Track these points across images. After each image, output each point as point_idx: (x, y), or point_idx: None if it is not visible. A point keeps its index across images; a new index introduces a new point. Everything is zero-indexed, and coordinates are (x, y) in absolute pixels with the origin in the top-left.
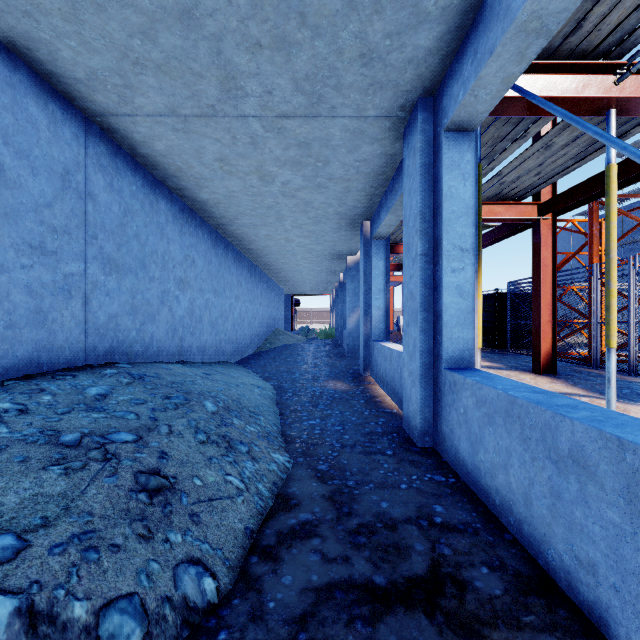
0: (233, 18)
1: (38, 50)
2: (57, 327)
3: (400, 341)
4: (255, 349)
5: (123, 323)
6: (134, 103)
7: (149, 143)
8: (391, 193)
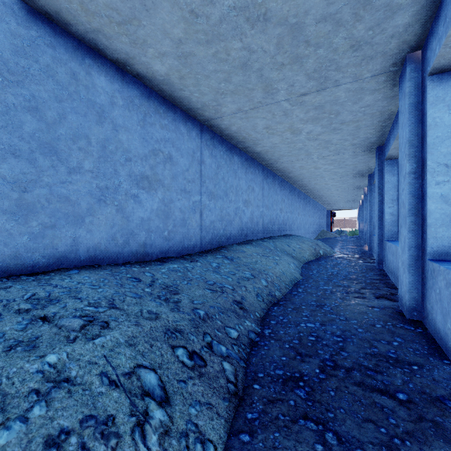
0: (326, 174)
1: (289, 179)
2: (287, 226)
3: None
4: (314, 238)
5: (291, 225)
6: (300, 181)
7: (299, 183)
8: None
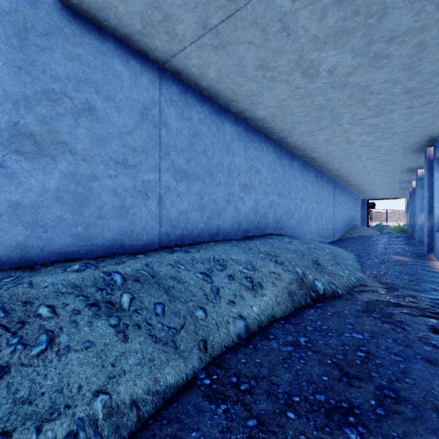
0: (340, 102)
1: (268, 129)
2: (268, 219)
3: None
4: (339, 237)
5: (283, 218)
6: (293, 133)
7: (294, 142)
8: None
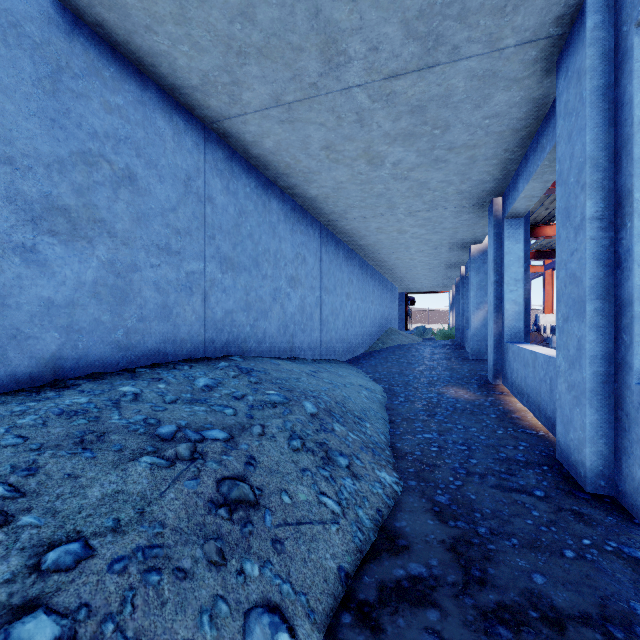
0: None
1: (161, 65)
2: (180, 321)
3: (540, 344)
4: (366, 348)
5: (238, 319)
6: (242, 100)
7: (259, 142)
8: (534, 153)
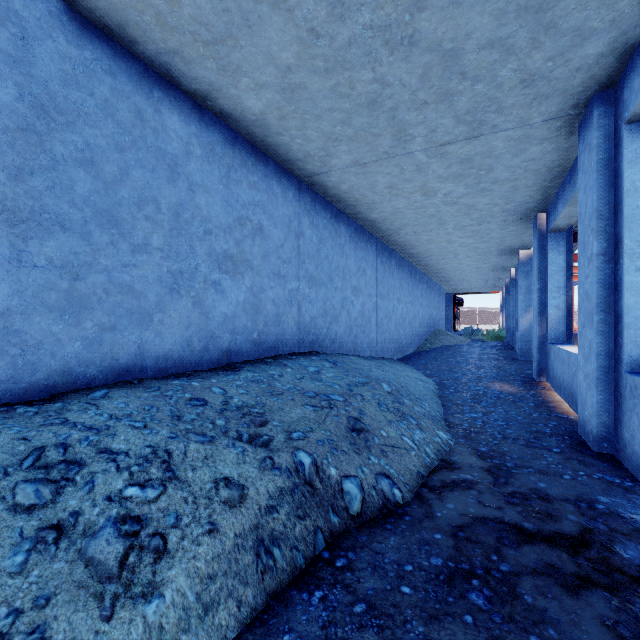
0: (406, 94)
1: (280, 150)
2: (285, 326)
3: None
4: (415, 348)
5: (319, 323)
6: (330, 164)
7: (337, 187)
8: (569, 184)
